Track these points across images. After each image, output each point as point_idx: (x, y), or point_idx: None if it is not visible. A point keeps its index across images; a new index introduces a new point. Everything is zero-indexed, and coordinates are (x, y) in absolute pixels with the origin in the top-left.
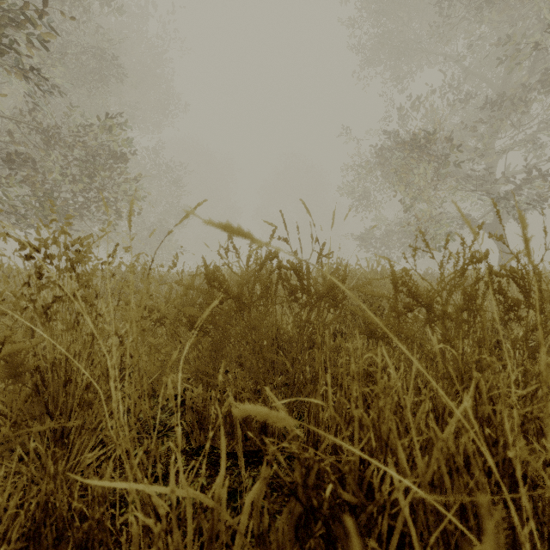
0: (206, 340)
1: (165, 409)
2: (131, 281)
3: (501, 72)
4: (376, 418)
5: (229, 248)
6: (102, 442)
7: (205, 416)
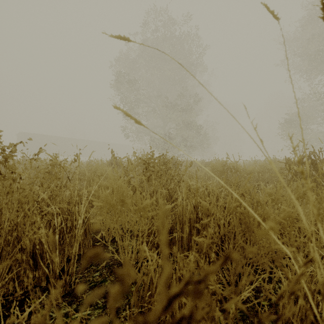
0: None
1: None
2: None
3: None
4: None
5: None
6: None
7: None
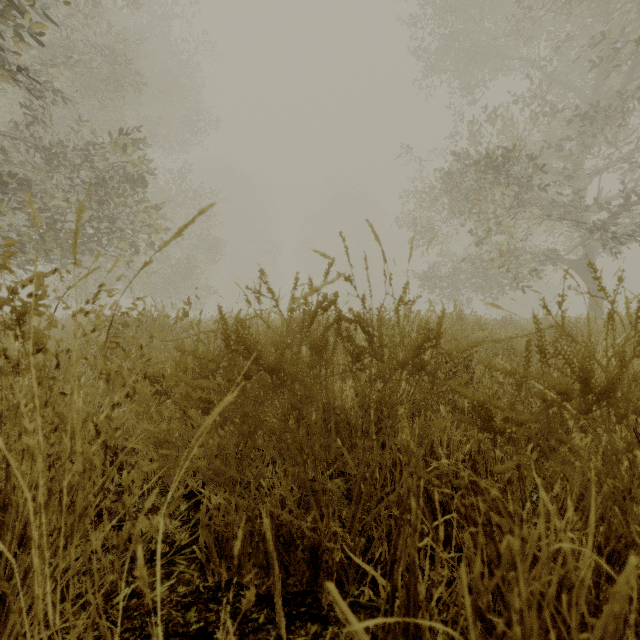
0: (230, 426)
1: (175, 515)
2: (75, 354)
3: (591, 79)
4: (553, 638)
5: (260, 292)
6: (77, 574)
7: (228, 537)
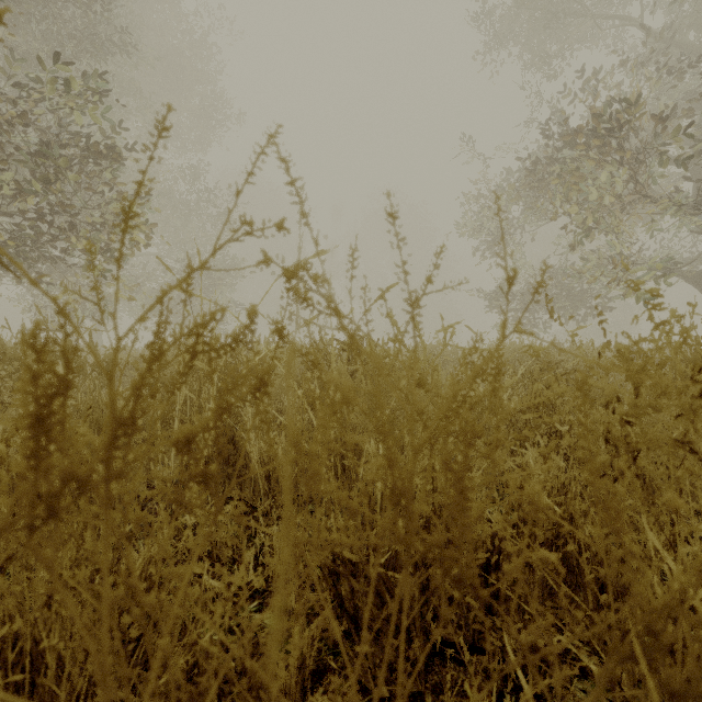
0: None
1: None
2: None
3: None
4: None
5: None
6: None
7: None
